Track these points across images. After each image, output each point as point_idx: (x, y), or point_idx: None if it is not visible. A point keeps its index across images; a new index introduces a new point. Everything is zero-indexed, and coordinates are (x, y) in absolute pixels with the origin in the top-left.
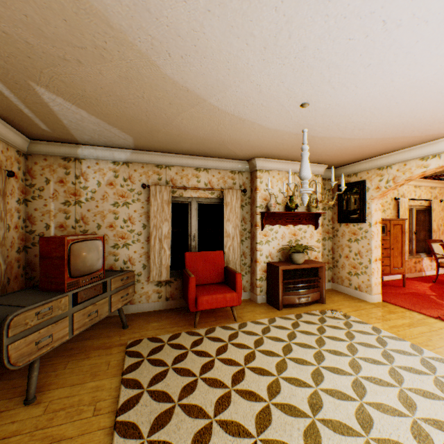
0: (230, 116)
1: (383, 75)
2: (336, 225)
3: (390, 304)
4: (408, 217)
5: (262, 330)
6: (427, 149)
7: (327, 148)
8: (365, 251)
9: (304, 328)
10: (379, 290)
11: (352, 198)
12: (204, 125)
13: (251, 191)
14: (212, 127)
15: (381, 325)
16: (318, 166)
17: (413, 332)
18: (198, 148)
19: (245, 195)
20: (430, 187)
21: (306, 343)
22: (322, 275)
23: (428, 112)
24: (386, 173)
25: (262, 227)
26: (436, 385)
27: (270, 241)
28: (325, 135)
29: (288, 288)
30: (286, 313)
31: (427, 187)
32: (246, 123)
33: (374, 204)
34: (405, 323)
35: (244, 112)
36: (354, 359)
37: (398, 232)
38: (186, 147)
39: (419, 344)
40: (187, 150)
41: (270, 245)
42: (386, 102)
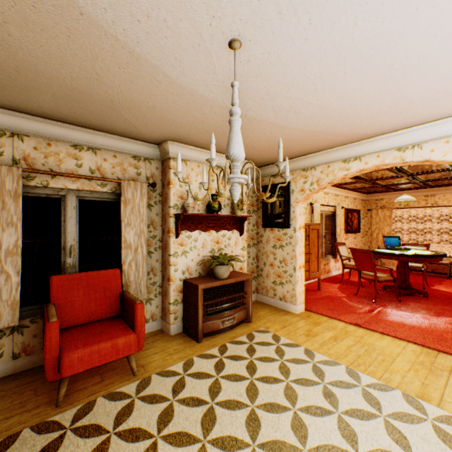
0: (111, 39)
1: (350, 5)
2: (261, 230)
3: (313, 312)
4: (320, 222)
5: (174, 387)
6: (350, 151)
7: (256, 138)
8: (290, 258)
9: (230, 368)
10: (303, 299)
11: (277, 200)
12: (63, 52)
13: (163, 185)
14: (83, 63)
15: (311, 344)
16: (243, 162)
17: (342, 348)
18: (72, 110)
19: (154, 191)
20: (335, 195)
21: (235, 399)
22: (249, 290)
23: (368, 99)
24: (310, 175)
25: (177, 234)
26: (389, 433)
27: (189, 252)
28: (256, 115)
29: (210, 310)
30: (208, 345)
31: (333, 194)
32: (144, 65)
33: (299, 207)
34: (332, 336)
35: (136, 34)
36: (297, 414)
37: (315, 236)
38: (47, 103)
39: (352, 365)
40: (53, 111)
41: (188, 256)
42: (336, 68)
